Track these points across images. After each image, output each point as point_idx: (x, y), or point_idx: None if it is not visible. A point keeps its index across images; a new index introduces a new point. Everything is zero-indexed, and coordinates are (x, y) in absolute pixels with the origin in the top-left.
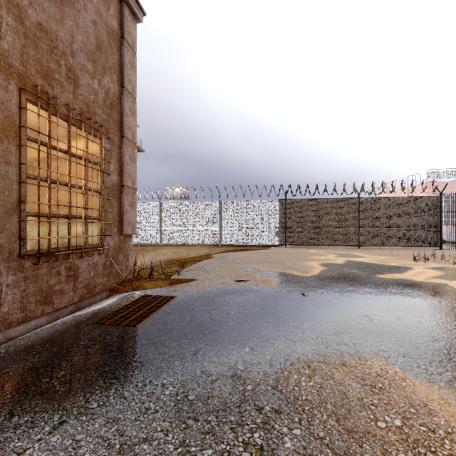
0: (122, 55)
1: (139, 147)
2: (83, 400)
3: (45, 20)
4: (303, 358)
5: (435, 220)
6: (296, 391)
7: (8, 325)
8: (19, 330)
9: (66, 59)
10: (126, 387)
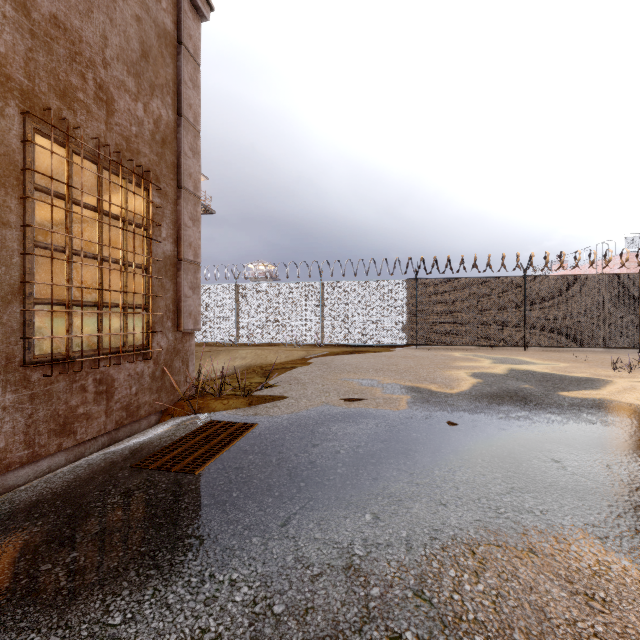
0: (180, 68)
1: (208, 208)
2: (100, 609)
3: (64, 12)
4: (462, 537)
5: None
6: (455, 602)
7: (6, 469)
8: (23, 474)
9: (95, 71)
10: (172, 584)
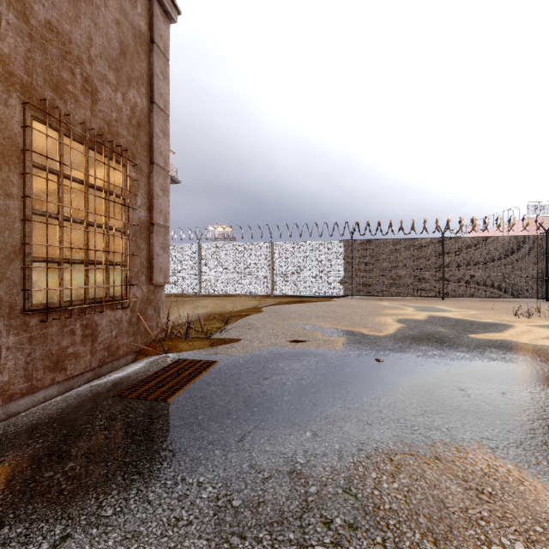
0: (152, 63)
1: (174, 178)
2: (95, 505)
3: (56, 18)
4: (383, 448)
5: (539, 265)
6: (375, 496)
7: (9, 398)
8: (23, 403)
9: (82, 67)
10: (151, 486)
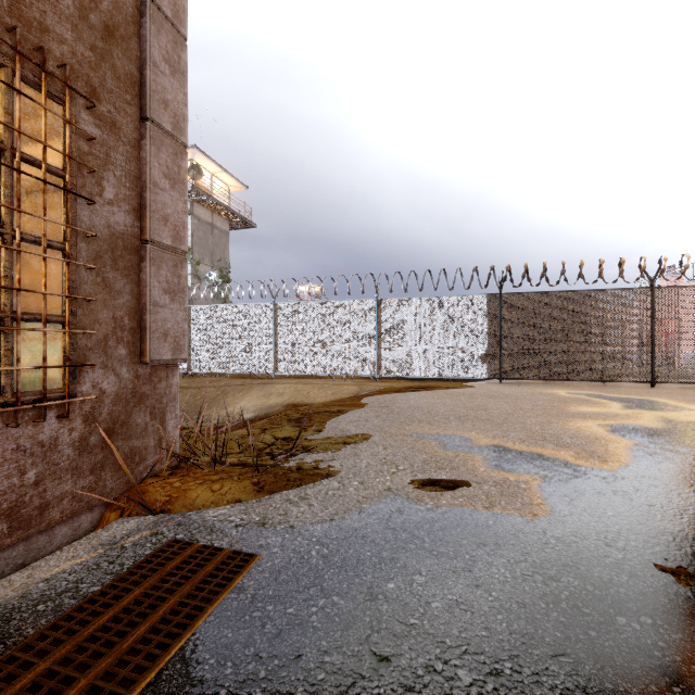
0: None
1: (248, 220)
2: None
3: None
4: None
5: None
6: None
7: None
8: None
9: None
10: None
